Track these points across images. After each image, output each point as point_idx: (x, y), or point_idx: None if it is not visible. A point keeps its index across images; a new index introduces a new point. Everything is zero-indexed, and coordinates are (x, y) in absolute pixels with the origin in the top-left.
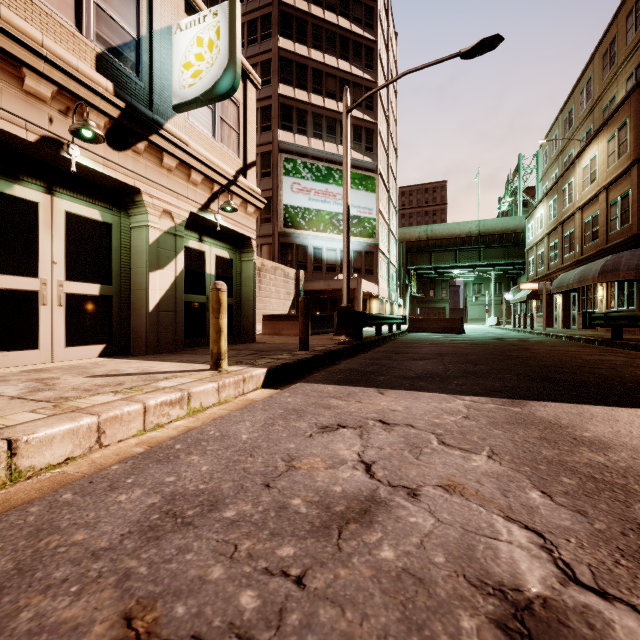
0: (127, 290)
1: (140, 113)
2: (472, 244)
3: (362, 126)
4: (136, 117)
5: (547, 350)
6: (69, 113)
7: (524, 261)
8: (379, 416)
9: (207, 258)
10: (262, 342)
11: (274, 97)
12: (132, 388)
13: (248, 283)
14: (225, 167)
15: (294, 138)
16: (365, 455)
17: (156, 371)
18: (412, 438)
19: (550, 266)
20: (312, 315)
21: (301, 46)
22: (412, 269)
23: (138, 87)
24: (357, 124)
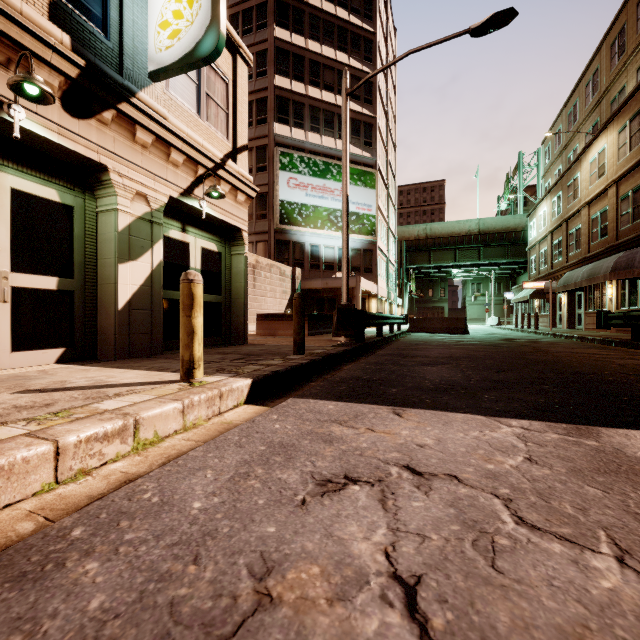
0: (93, 284)
1: (106, 76)
2: (472, 243)
3: (361, 120)
4: (100, 79)
5: (568, 353)
6: (11, 66)
7: (524, 260)
8: (404, 457)
9: (191, 250)
10: (254, 344)
11: (270, 89)
12: (59, 412)
13: (238, 279)
14: (211, 148)
15: (290, 131)
16: (398, 556)
17: (111, 383)
18: (467, 508)
19: (554, 264)
20: (309, 314)
21: (298, 36)
22: (411, 268)
23: (105, 47)
24: (356, 118)
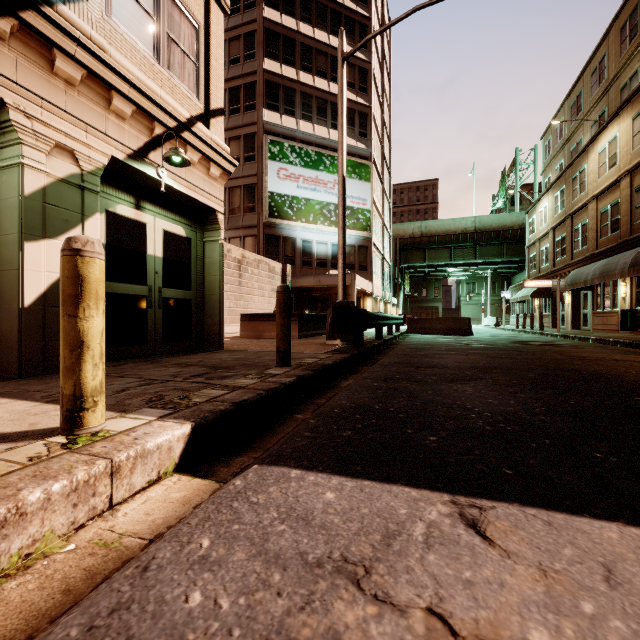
0: None
1: None
2: (468, 241)
3: (355, 109)
4: None
5: (611, 360)
6: None
7: (520, 259)
8: None
9: (149, 233)
10: (231, 349)
11: (258, 72)
12: None
13: (213, 271)
14: (173, 103)
15: (281, 119)
16: None
17: None
18: None
19: (556, 262)
20: (299, 314)
21: (289, 18)
22: (405, 267)
23: None
24: (350, 107)
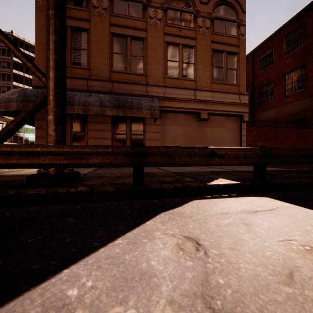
0: None
1: None
2: None
3: None
4: None
5: None
6: None
7: None
8: None
9: None
10: None
11: None
12: None
13: None
14: None
15: None
16: None
17: None
18: None
19: None
20: None
21: (21, 84)
22: None
23: None
24: None
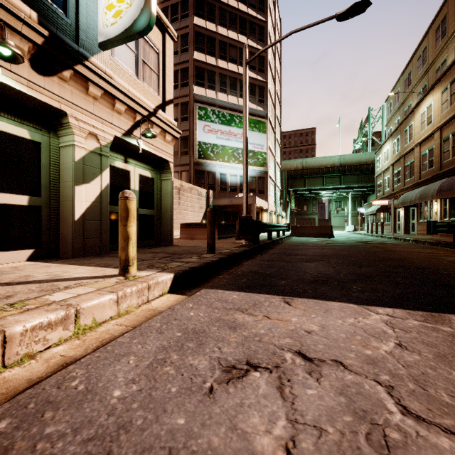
0: (56, 201)
1: (65, 44)
2: (335, 172)
3: (256, 84)
4: (60, 46)
5: (408, 252)
6: None
7: (372, 185)
8: (295, 343)
9: (132, 176)
10: (178, 245)
11: (190, 61)
12: (15, 303)
13: (167, 198)
14: (146, 101)
15: (205, 92)
16: (299, 454)
17: (64, 277)
18: (355, 396)
19: (394, 188)
20: (219, 224)
21: (211, 24)
22: (291, 190)
23: (65, 23)
24: (252, 82)
